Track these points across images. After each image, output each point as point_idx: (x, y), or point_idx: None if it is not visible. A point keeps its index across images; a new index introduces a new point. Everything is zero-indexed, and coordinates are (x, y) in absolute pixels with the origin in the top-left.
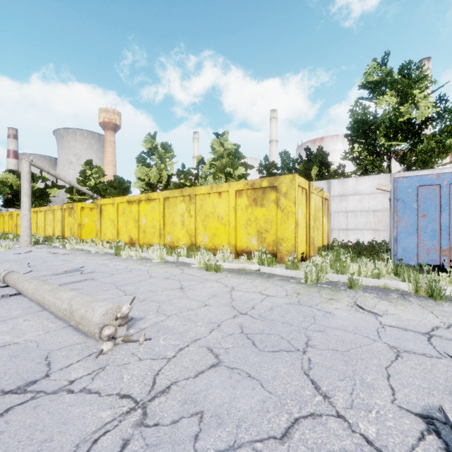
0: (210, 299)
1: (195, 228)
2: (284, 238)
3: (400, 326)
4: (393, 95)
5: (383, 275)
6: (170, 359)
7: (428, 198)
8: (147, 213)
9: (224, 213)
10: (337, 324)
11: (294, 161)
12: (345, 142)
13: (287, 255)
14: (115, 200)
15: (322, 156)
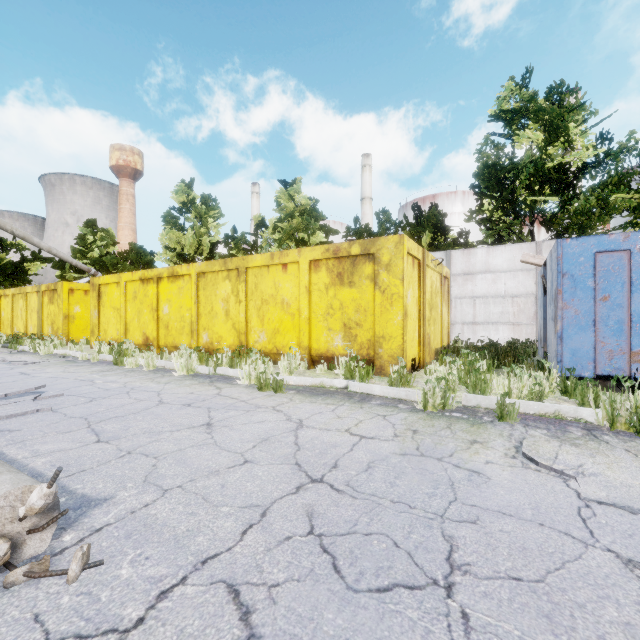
0: (256, 448)
1: (247, 321)
2: (385, 335)
3: (617, 502)
4: (538, 130)
5: (545, 394)
6: (125, 635)
7: (611, 272)
8: (171, 298)
9: (292, 297)
10: (499, 501)
11: (396, 225)
12: (466, 202)
13: (391, 362)
14: (121, 278)
15: (437, 218)
